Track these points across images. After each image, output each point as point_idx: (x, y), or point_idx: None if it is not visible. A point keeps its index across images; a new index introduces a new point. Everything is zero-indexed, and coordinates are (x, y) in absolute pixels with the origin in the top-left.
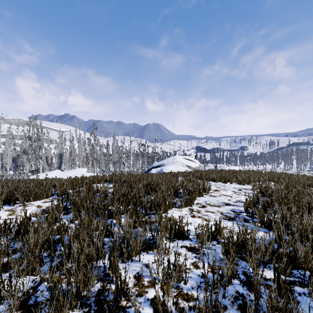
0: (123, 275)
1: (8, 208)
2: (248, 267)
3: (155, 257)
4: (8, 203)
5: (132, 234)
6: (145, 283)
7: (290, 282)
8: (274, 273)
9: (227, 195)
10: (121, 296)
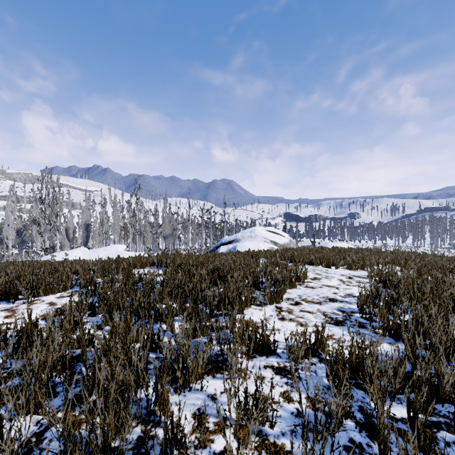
0: (177, 413)
1: (5, 306)
2: (367, 399)
3: (225, 384)
4: (6, 299)
5: (190, 349)
6: (209, 427)
7: (432, 424)
8: (407, 411)
9: (331, 286)
10: (172, 448)
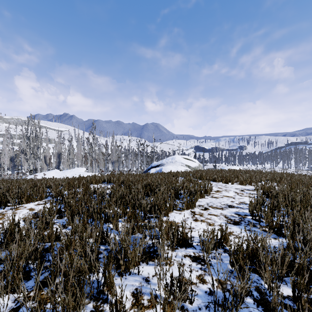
0: (120, 292)
1: None
2: (260, 281)
3: (155, 269)
4: None
5: (130, 244)
6: (144, 303)
7: (311, 300)
8: (293, 291)
9: (229, 197)
10: None
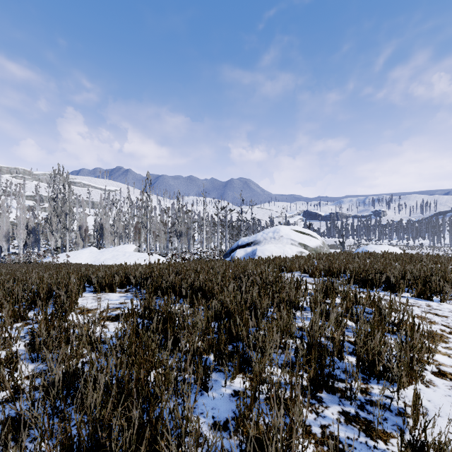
0: None
1: None
2: None
3: None
4: None
5: None
6: None
7: None
8: None
9: None
10: None
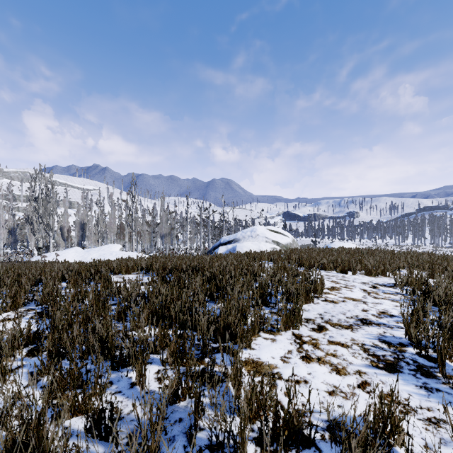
0: None
1: None
2: None
3: None
4: None
5: None
6: None
7: None
8: None
9: (356, 300)
10: None
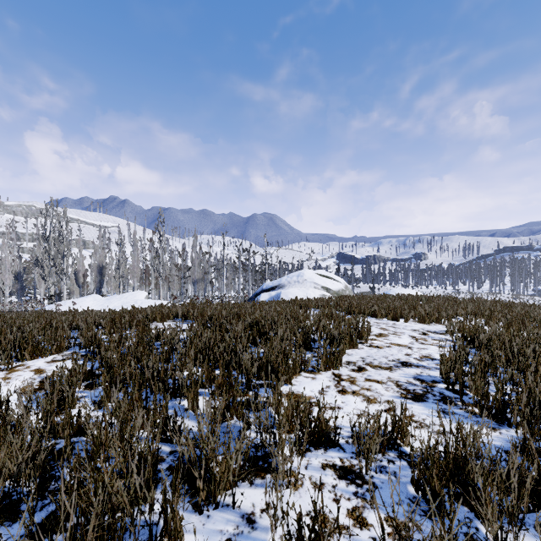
0: None
1: None
2: (475, 522)
3: (267, 495)
4: None
5: (217, 447)
6: None
7: None
8: None
9: (402, 345)
10: None
